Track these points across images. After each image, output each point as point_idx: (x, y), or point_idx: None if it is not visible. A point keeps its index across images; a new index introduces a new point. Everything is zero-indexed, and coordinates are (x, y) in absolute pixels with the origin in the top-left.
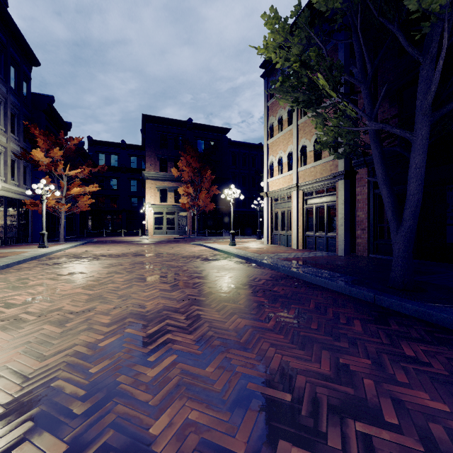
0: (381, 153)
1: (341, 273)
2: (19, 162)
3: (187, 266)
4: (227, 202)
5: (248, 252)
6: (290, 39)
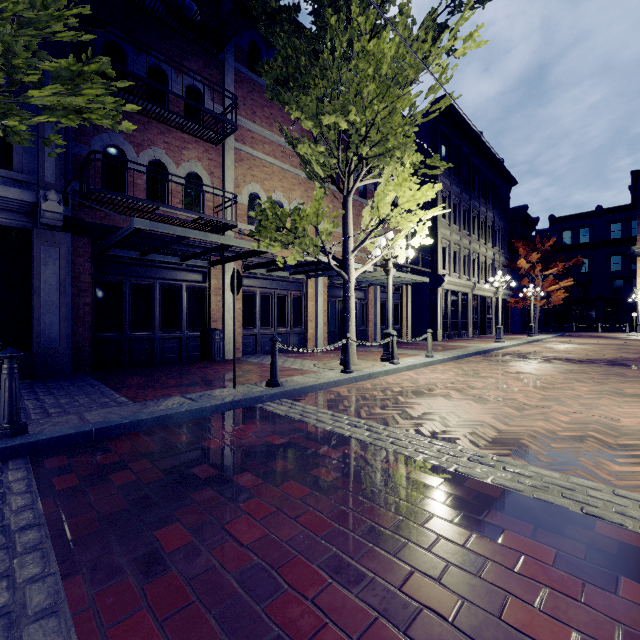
0: None
1: None
2: (504, 270)
3: None
4: None
5: None
6: None
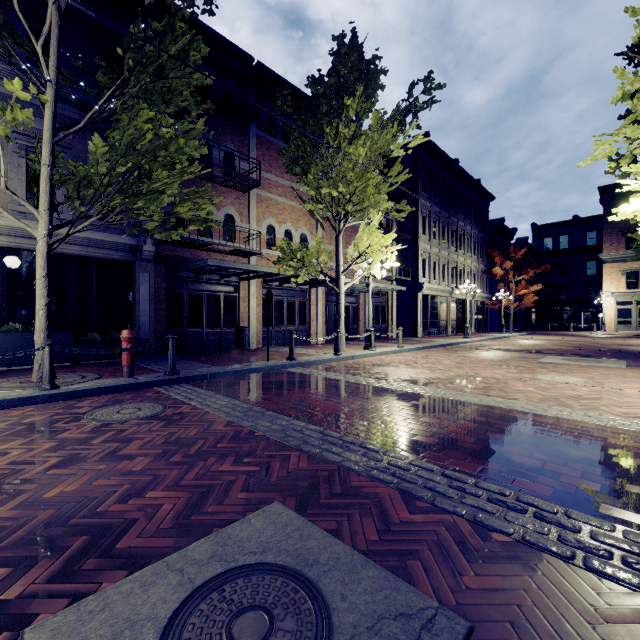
0: None
1: None
2: (483, 275)
3: (598, 345)
4: None
5: None
6: None
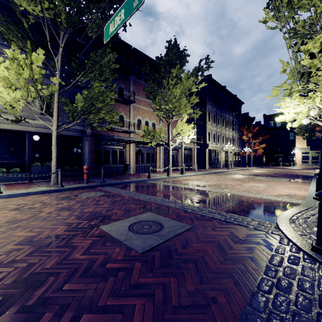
0: None
1: None
2: (238, 140)
3: (286, 172)
4: None
5: None
6: None
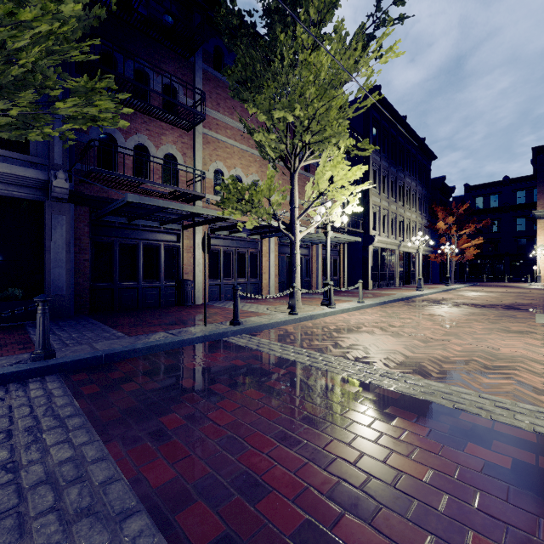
0: None
1: None
2: (426, 230)
3: None
4: None
5: None
6: None
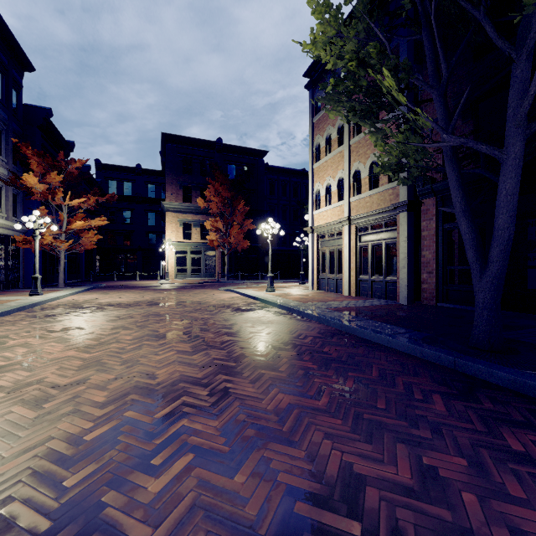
0: (460, 176)
1: (407, 328)
2: (7, 189)
3: (215, 319)
4: (264, 239)
5: (289, 300)
6: (344, 31)
